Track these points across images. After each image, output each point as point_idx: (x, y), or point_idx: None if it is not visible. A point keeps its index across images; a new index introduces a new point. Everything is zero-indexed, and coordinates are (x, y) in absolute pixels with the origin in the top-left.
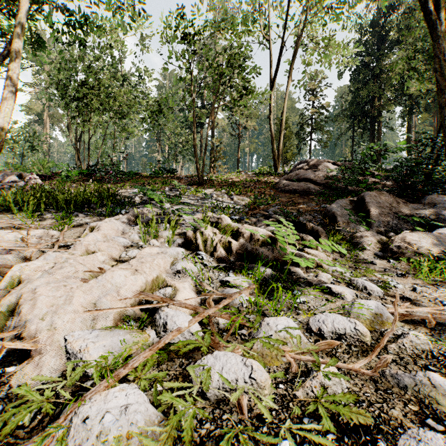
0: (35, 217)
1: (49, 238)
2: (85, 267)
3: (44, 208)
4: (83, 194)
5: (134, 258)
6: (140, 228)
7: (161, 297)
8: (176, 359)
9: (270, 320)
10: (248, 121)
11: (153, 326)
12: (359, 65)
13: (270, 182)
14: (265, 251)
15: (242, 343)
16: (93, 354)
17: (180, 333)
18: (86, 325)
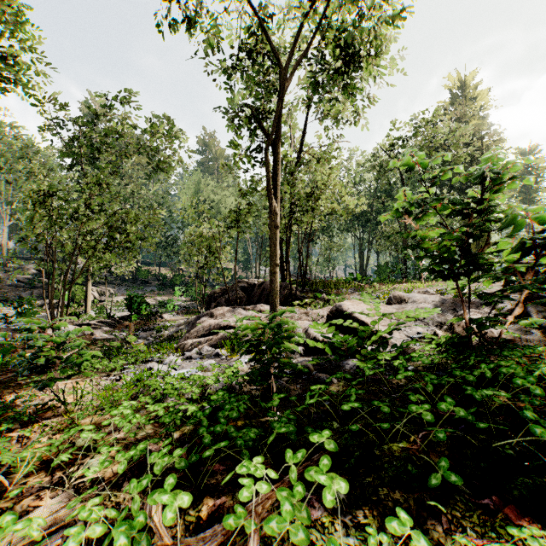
0: None
1: None
2: None
3: None
4: None
5: None
6: None
7: None
8: None
9: None
10: None
11: None
12: None
13: None
14: None
15: None
16: None
17: None
18: None
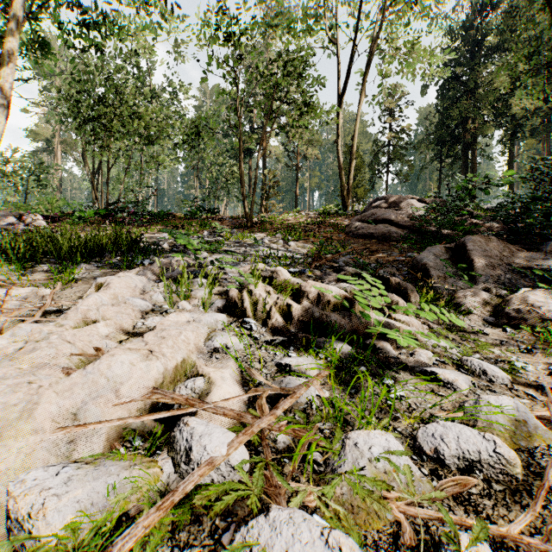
0: (23, 270)
1: (38, 300)
2: (74, 346)
3: (43, 257)
4: (95, 239)
5: (153, 329)
6: (164, 285)
7: (186, 398)
8: (205, 517)
9: (359, 437)
10: (309, 149)
11: (170, 451)
12: (448, 78)
13: (338, 225)
14: (339, 319)
15: (315, 480)
16: (53, 520)
17: (213, 469)
18: (55, 455)
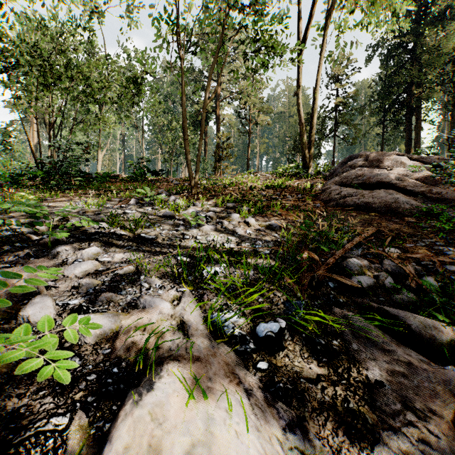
0: None
1: None
2: None
3: None
4: None
5: None
6: None
7: None
8: None
9: None
10: (259, 115)
11: None
12: (394, 46)
13: (307, 189)
14: None
15: None
16: None
17: None
18: None
